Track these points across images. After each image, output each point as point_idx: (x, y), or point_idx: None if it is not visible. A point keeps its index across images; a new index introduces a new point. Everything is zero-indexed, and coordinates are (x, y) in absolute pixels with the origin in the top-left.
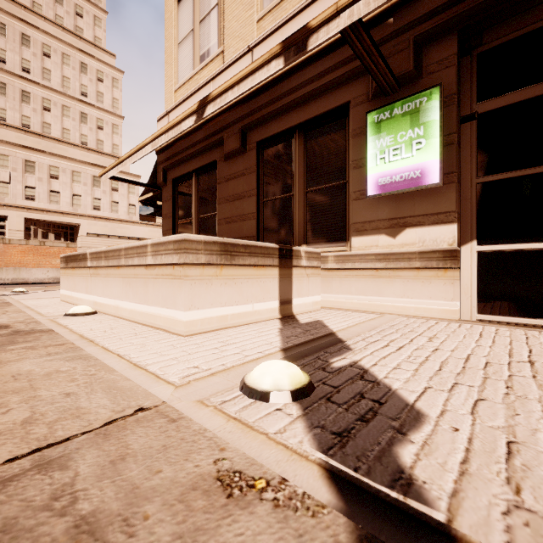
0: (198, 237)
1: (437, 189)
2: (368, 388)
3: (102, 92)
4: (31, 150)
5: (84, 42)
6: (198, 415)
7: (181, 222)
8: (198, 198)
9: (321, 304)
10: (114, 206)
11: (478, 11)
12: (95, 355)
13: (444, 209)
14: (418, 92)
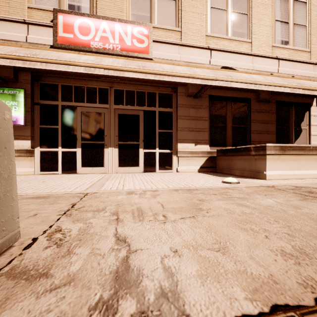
0: None
1: (24, 127)
2: None
3: None
4: None
5: None
6: None
7: None
8: None
9: None
10: None
11: (37, 70)
12: None
13: (26, 135)
14: (16, 88)
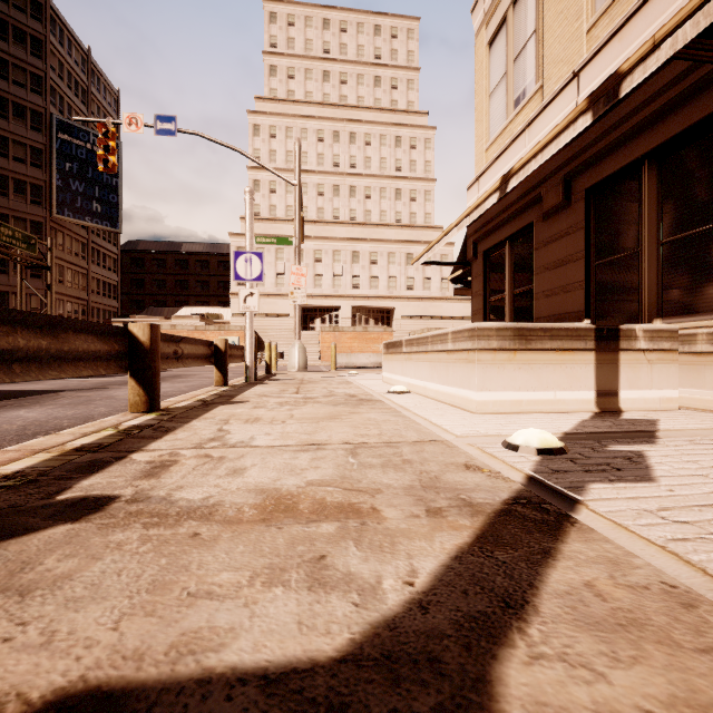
0: (490, 324)
1: None
2: (623, 463)
3: (414, 160)
4: (357, 241)
5: (398, 114)
6: (466, 448)
7: (492, 300)
8: (511, 269)
9: (685, 403)
10: (427, 283)
11: None
12: (409, 416)
13: None
14: None
